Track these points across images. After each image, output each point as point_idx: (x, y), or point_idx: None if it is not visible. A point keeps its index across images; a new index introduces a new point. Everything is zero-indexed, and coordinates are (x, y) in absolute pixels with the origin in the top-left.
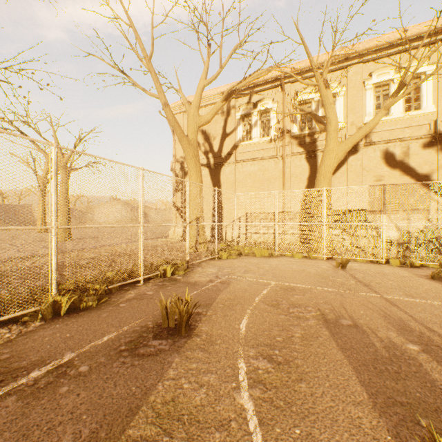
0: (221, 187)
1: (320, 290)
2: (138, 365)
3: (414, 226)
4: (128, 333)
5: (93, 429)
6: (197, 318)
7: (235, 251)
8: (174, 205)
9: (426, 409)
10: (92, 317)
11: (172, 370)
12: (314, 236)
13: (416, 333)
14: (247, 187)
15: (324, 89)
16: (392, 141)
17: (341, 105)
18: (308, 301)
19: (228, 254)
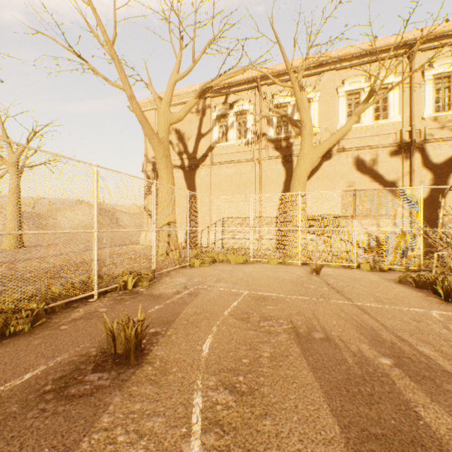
0: (196, 190)
1: (294, 299)
2: (62, 413)
3: (382, 231)
4: (61, 366)
5: None
6: (153, 340)
7: (209, 258)
8: (145, 209)
9: (402, 442)
10: (18, 346)
11: (107, 416)
12: (289, 241)
13: (387, 344)
14: (223, 191)
15: (299, 92)
16: (363, 148)
17: (316, 110)
18: (280, 312)
19: (200, 261)
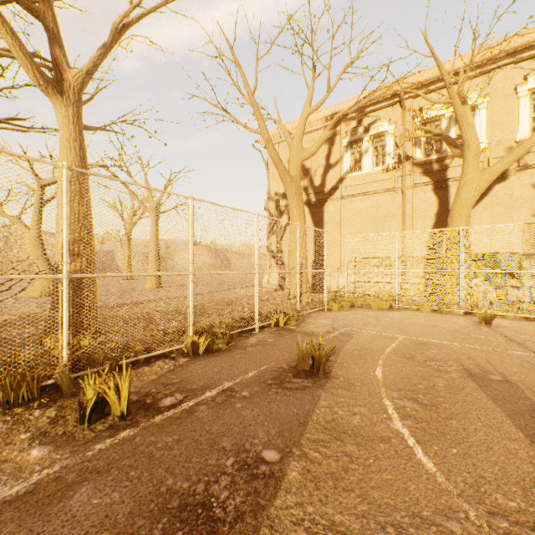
0: (323, 228)
1: (460, 346)
2: (290, 395)
3: None
4: (268, 372)
5: (277, 430)
6: (328, 364)
7: (347, 302)
8: (268, 249)
9: None
10: (227, 357)
11: (322, 401)
12: (447, 286)
13: None
14: (356, 227)
15: (460, 107)
16: None
17: (482, 120)
18: (446, 356)
19: (339, 305)
